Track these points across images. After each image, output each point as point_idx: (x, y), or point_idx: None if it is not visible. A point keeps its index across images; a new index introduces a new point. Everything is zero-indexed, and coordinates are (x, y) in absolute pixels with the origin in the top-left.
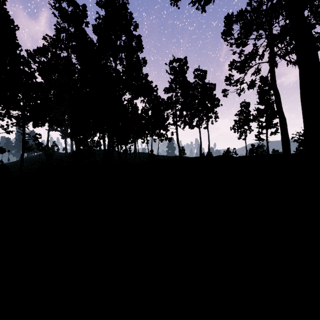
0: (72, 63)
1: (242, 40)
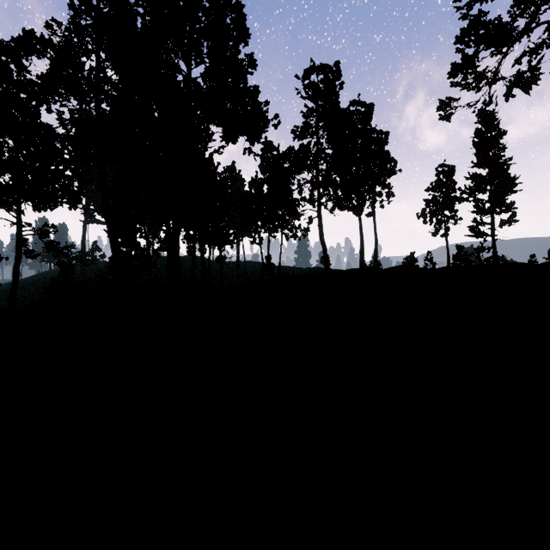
0: (106, 78)
1: None
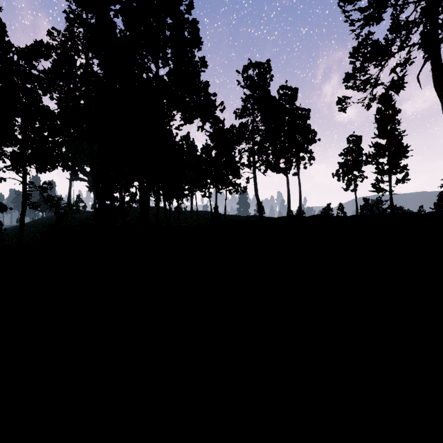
0: (93, 72)
1: (375, 8)
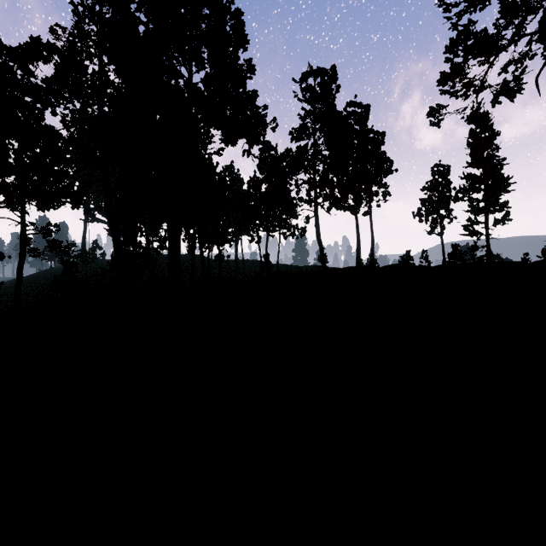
0: (109, 82)
1: None
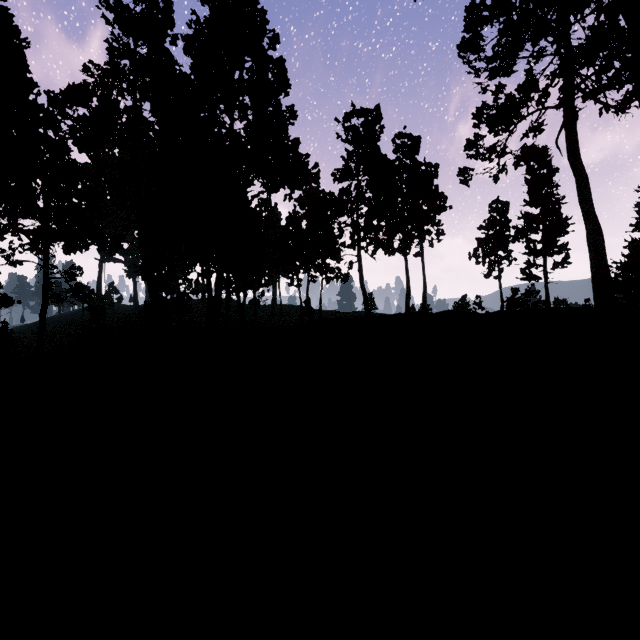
0: (143, 121)
1: (502, 60)
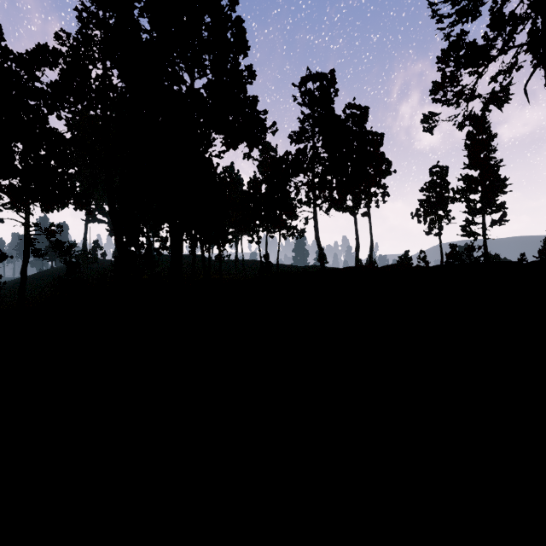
0: (112, 86)
1: None
